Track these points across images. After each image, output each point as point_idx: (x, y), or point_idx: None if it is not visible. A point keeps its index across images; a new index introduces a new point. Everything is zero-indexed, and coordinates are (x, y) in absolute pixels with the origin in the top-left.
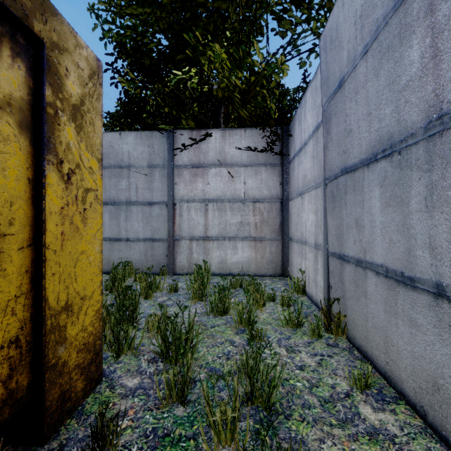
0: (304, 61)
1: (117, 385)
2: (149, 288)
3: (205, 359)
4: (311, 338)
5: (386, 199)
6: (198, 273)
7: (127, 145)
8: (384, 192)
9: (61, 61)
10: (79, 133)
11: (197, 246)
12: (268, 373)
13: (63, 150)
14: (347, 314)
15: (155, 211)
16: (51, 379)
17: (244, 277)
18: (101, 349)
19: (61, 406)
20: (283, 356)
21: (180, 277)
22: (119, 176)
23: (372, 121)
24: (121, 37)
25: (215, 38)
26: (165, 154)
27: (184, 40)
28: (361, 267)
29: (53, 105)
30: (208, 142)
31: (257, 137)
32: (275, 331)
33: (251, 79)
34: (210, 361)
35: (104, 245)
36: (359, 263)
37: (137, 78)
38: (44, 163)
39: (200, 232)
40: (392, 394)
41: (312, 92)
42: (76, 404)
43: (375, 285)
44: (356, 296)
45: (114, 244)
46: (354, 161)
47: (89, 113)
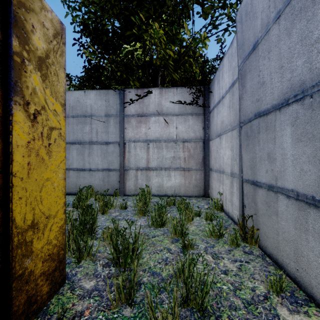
0: (220, 38)
1: (77, 287)
2: (105, 206)
3: (148, 264)
4: (230, 247)
5: (297, 136)
6: (142, 194)
7: (90, 100)
8: (295, 130)
9: (28, 19)
10: (45, 81)
11: (141, 175)
12: (201, 280)
13: (29, 93)
14: (260, 228)
15: (110, 148)
16: (18, 287)
17: (176, 197)
18: (64, 257)
19: (28, 309)
20: (210, 262)
21: (129, 198)
22: (84, 123)
23: (284, 73)
24: (85, 20)
25: (155, 19)
26: (117, 107)
27: (132, 22)
28: (273, 191)
29: (19, 54)
30: (150, 98)
31: (186, 94)
32: (202, 240)
33: (181, 51)
34: (152, 266)
35: (73, 174)
36: (270, 188)
37: (97, 50)
38: (11, 103)
39: (143, 164)
40: (303, 297)
41: (228, 58)
42: (41, 305)
43: (286, 206)
44: (267, 214)
45: (80, 173)
46: (266, 106)
47: (54, 66)
